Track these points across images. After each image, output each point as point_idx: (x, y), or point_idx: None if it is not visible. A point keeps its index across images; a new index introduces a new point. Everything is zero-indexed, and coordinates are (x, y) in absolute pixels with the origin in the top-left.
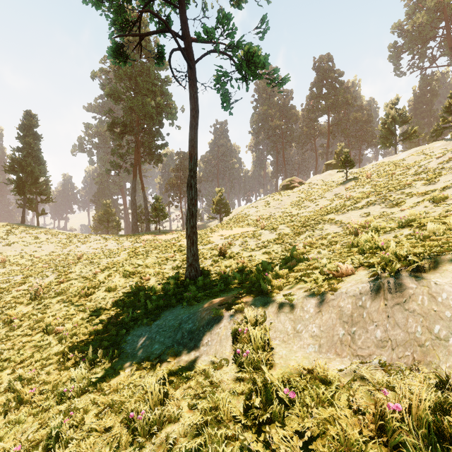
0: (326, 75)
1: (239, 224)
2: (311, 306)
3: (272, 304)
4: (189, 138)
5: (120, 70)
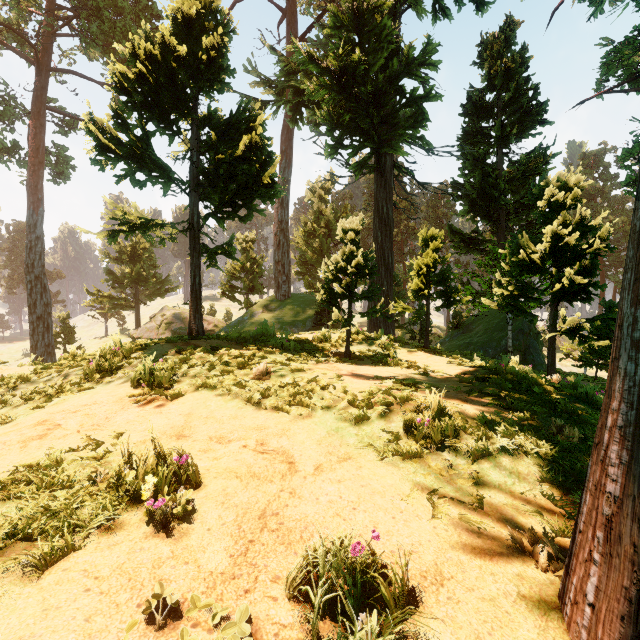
0: None
1: None
2: None
3: None
4: None
5: None
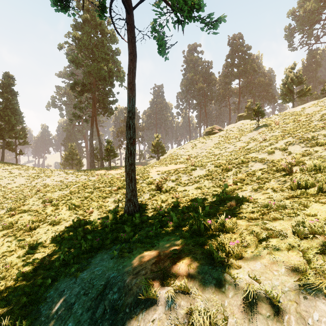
0: (238, 49)
1: (173, 161)
2: (322, 320)
3: (235, 289)
4: (128, 81)
5: (80, 43)
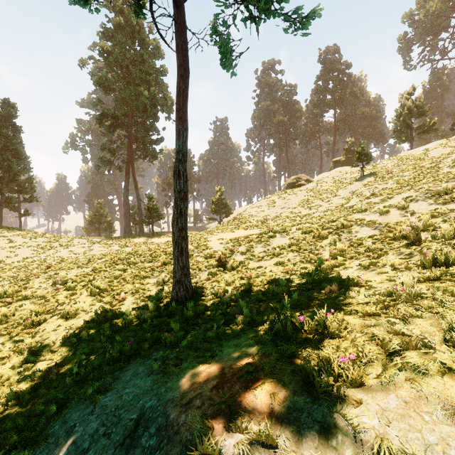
0: (333, 67)
1: (241, 225)
2: None
3: (355, 445)
4: (176, 107)
5: (110, 57)
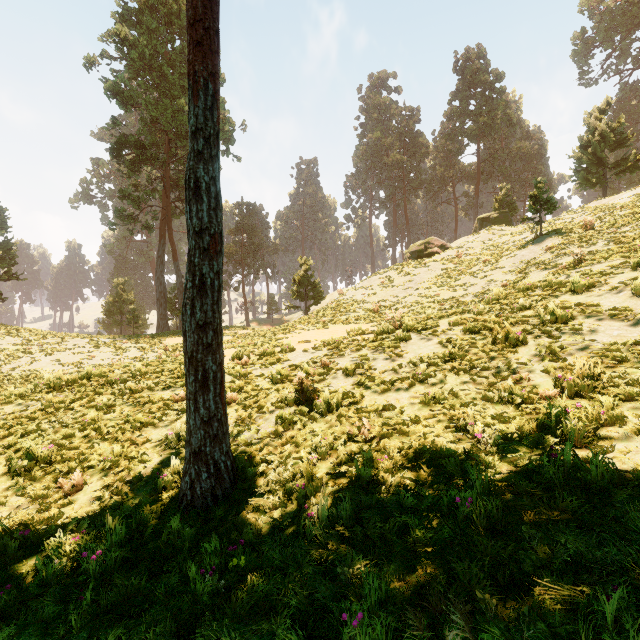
0: (476, 78)
1: (340, 317)
2: None
3: None
4: (187, 15)
5: (132, 52)
